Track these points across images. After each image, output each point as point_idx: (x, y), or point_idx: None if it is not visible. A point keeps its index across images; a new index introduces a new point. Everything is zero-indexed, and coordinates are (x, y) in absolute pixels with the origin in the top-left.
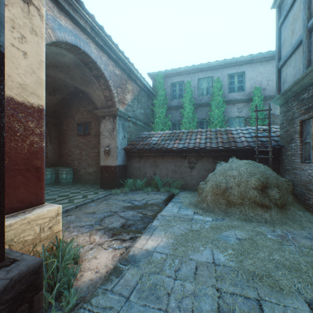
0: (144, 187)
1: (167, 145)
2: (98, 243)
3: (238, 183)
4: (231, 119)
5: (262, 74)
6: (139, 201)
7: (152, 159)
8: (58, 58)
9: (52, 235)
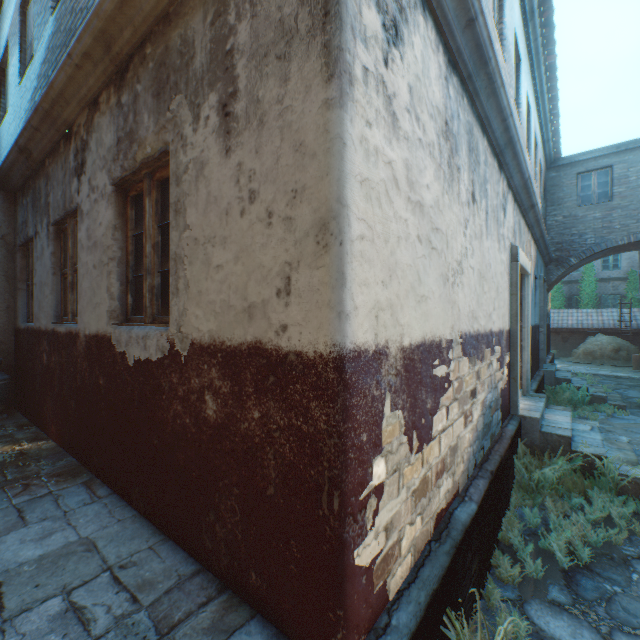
0: None
1: None
2: None
3: (600, 349)
4: (604, 296)
5: None
6: None
7: None
8: None
9: None
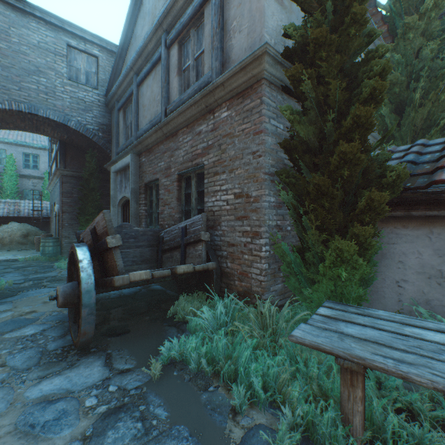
0: None
1: None
2: None
3: (11, 235)
4: (27, 190)
5: None
6: None
7: None
8: None
9: None
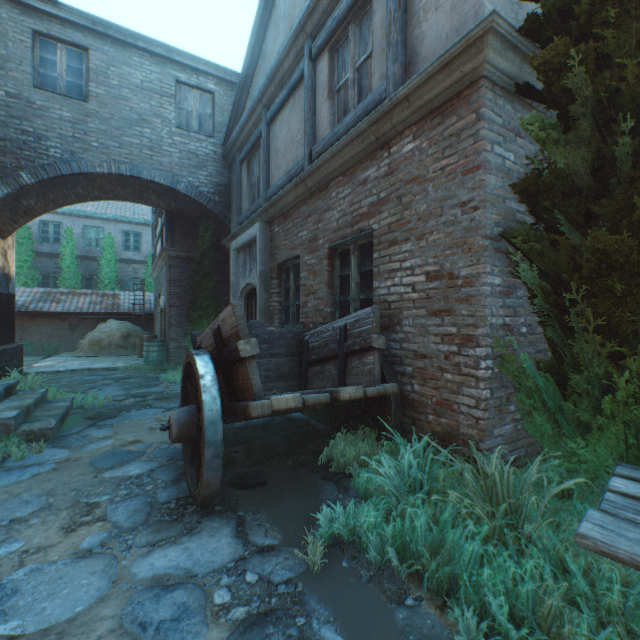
0: None
1: (41, 307)
2: None
3: (110, 336)
4: (127, 279)
5: None
6: None
7: (19, 322)
8: None
9: None
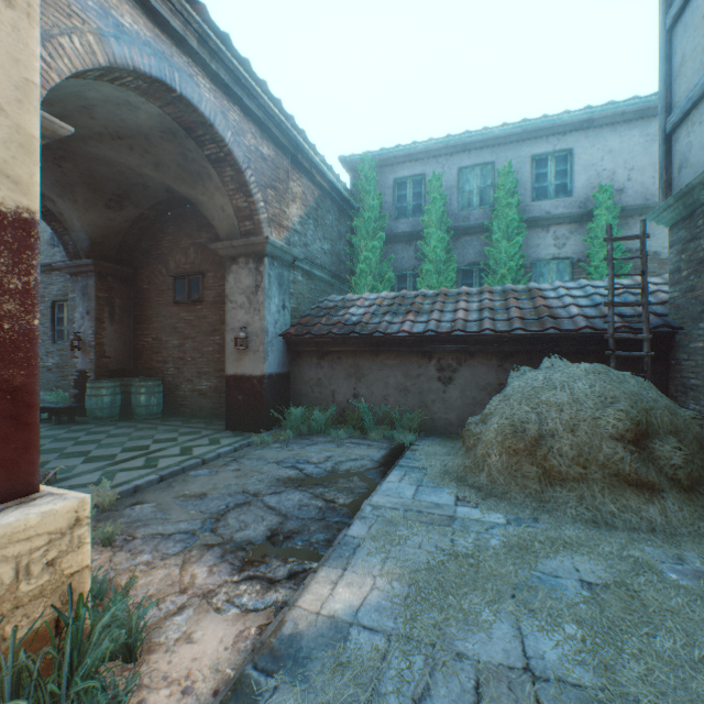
0: (330, 427)
1: (385, 325)
2: (200, 590)
3: (571, 422)
4: (538, 263)
5: (617, 153)
6: (317, 465)
7: (350, 360)
8: (122, 116)
9: (58, 585)
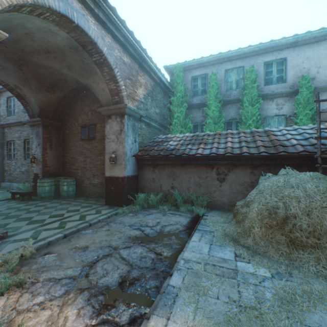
0: (159, 204)
1: (188, 150)
2: None
3: (306, 209)
4: (267, 118)
5: (311, 59)
6: (152, 228)
7: (170, 169)
8: (48, 39)
9: None
